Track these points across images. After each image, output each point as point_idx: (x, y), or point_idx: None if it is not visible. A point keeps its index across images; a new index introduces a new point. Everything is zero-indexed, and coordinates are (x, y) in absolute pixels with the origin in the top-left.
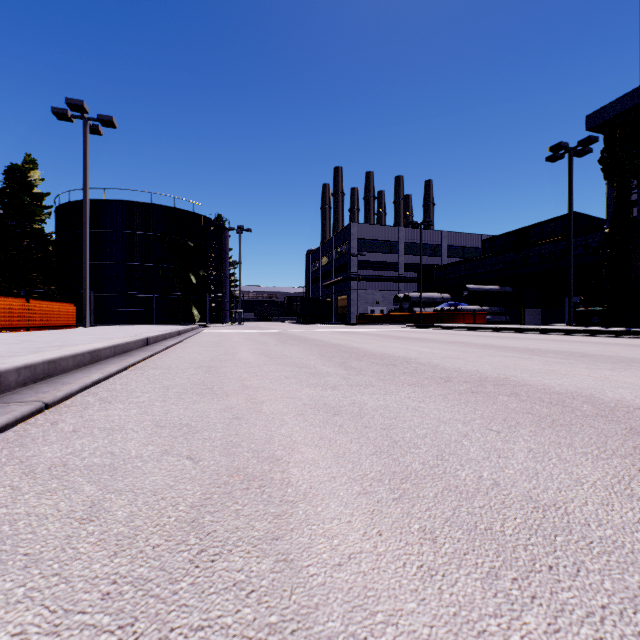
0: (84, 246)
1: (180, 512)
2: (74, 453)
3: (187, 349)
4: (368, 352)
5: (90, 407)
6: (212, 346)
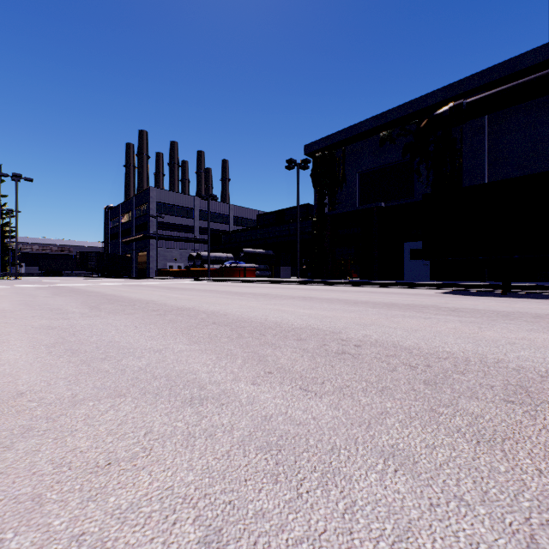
0: None
1: None
2: None
3: None
4: (128, 299)
5: None
6: None
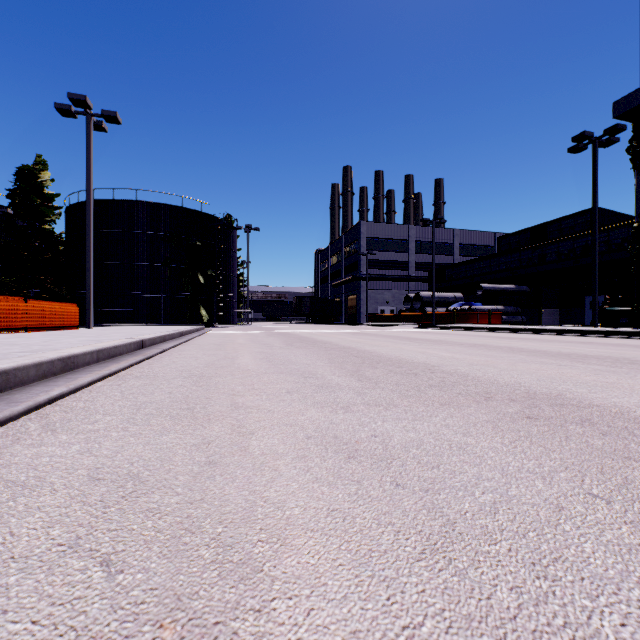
0: (88, 245)
1: None
2: None
3: (184, 352)
4: (383, 357)
5: (22, 439)
6: (212, 349)
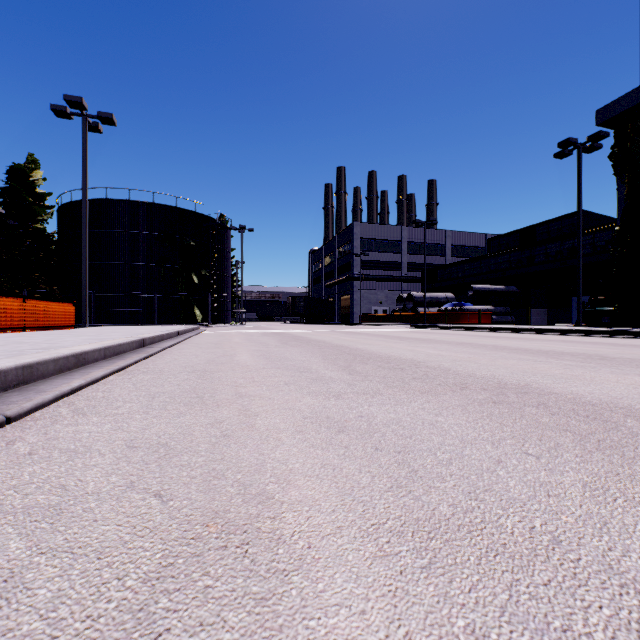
0: (83, 245)
1: (126, 591)
2: (17, 487)
3: (184, 351)
4: (373, 354)
5: (60, 421)
6: (211, 347)
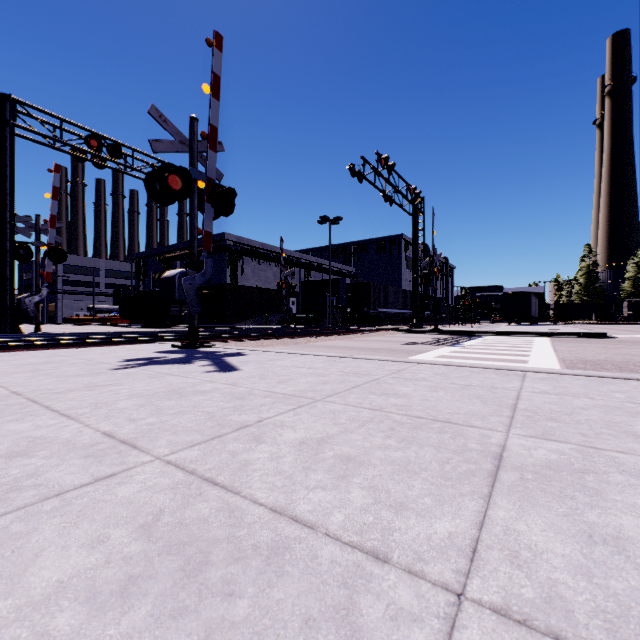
0: None
1: None
2: None
3: None
4: None
5: None
6: None
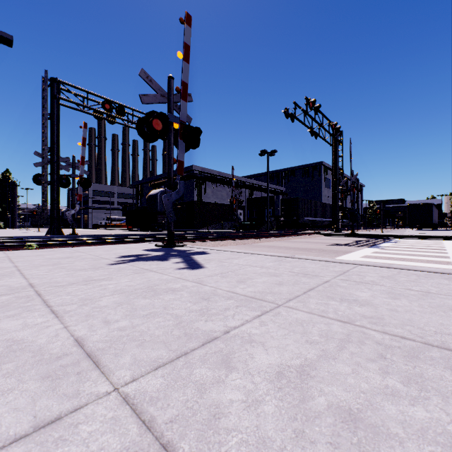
0: None
1: None
2: None
3: None
4: None
5: None
6: None
